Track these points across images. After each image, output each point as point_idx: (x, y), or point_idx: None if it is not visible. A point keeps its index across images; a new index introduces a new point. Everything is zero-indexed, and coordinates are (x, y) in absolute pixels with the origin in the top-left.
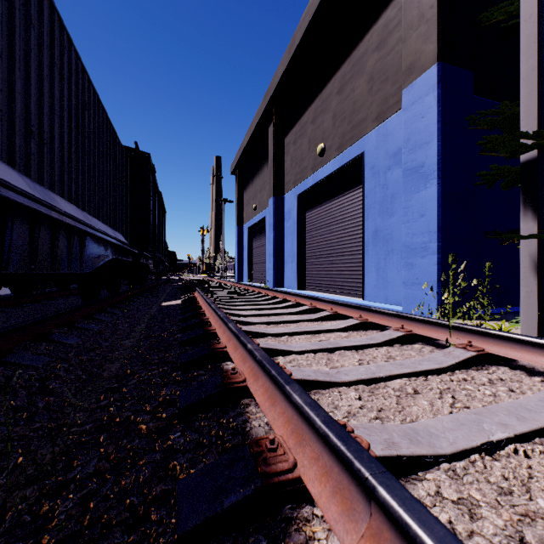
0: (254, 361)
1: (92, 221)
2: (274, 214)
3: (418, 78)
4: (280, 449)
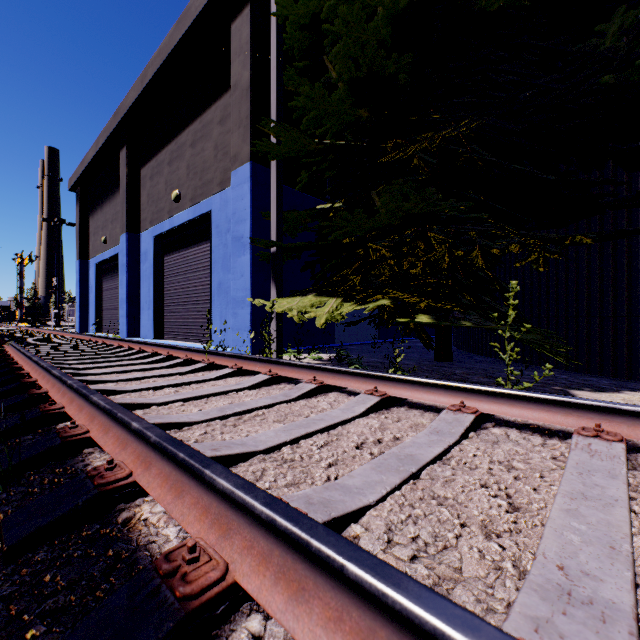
0: (45, 371)
1: None
2: (128, 253)
3: (240, 167)
4: (43, 389)
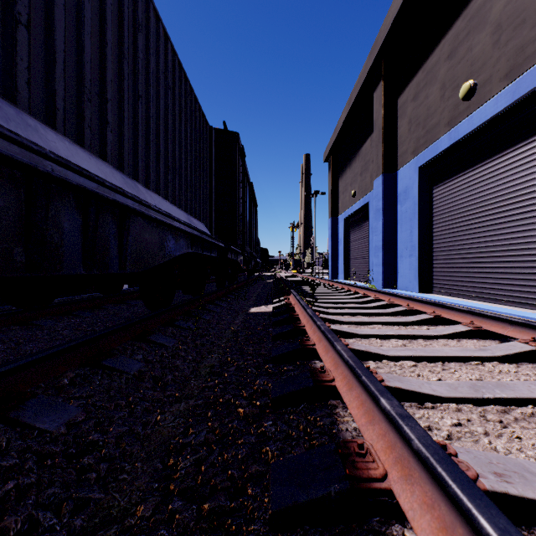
0: None
1: (144, 194)
2: (383, 196)
3: None
4: None
